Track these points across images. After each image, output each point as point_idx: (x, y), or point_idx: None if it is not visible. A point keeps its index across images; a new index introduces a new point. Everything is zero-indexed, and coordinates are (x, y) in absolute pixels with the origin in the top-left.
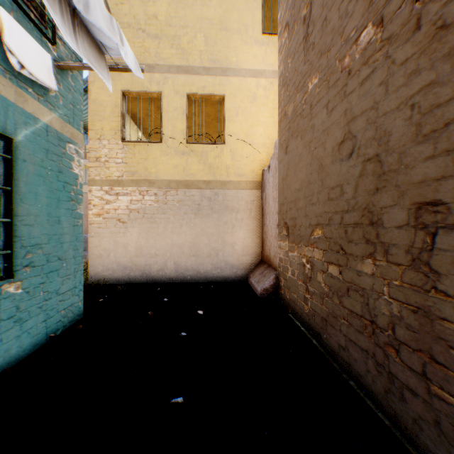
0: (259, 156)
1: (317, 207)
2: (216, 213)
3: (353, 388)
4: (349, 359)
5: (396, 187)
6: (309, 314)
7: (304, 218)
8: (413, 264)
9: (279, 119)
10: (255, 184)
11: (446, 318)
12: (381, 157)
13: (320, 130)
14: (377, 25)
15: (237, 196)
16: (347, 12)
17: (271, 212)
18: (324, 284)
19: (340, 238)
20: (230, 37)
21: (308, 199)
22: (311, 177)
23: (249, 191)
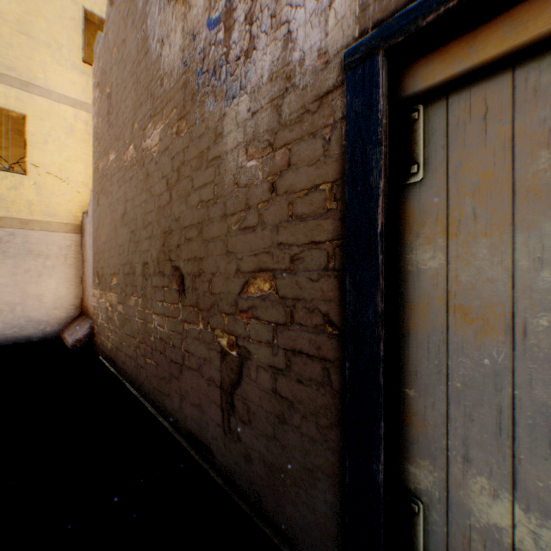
0: (80, 196)
1: (114, 259)
2: (13, 258)
3: (125, 386)
4: (127, 368)
5: (140, 252)
6: (111, 349)
7: (109, 268)
8: (143, 296)
9: (94, 168)
10: (73, 227)
11: (149, 321)
12: (136, 232)
13: (116, 198)
14: (135, 148)
15: (47, 239)
16: (126, 123)
17: (89, 260)
18: (117, 321)
19: (123, 284)
20: (37, 48)
21: (110, 252)
22: (112, 234)
23: (65, 234)
